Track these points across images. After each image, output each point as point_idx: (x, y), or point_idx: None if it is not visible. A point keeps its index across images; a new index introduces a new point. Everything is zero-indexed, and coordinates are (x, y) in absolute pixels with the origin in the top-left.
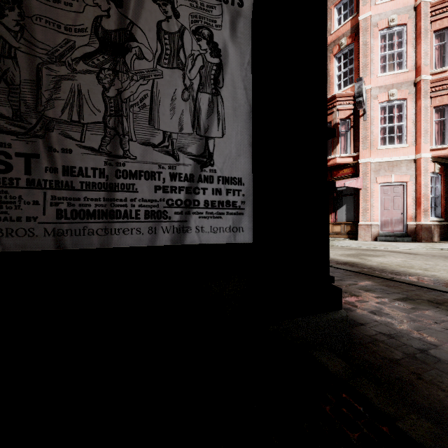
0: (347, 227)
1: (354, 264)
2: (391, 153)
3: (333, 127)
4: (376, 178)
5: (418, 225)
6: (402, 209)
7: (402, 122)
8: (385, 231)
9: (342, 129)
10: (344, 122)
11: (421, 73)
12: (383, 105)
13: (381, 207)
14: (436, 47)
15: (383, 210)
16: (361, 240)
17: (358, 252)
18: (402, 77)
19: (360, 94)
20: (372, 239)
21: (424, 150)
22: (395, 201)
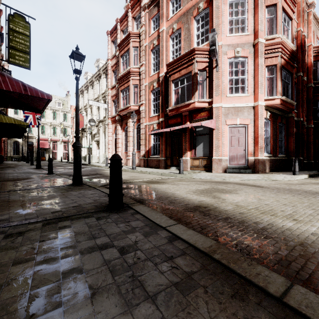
0: (204, 161)
1: (206, 211)
2: (237, 100)
3: (193, 76)
4: (226, 120)
5: (256, 159)
6: (244, 146)
7: (244, 76)
8: (232, 164)
9: (200, 78)
10: (202, 73)
11: (258, 37)
12: (231, 60)
13: (229, 145)
14: (267, 19)
15: (231, 147)
16: (214, 172)
17: (211, 186)
18: (244, 39)
19: (214, 42)
20: (222, 171)
21: (260, 99)
22: (239, 140)
